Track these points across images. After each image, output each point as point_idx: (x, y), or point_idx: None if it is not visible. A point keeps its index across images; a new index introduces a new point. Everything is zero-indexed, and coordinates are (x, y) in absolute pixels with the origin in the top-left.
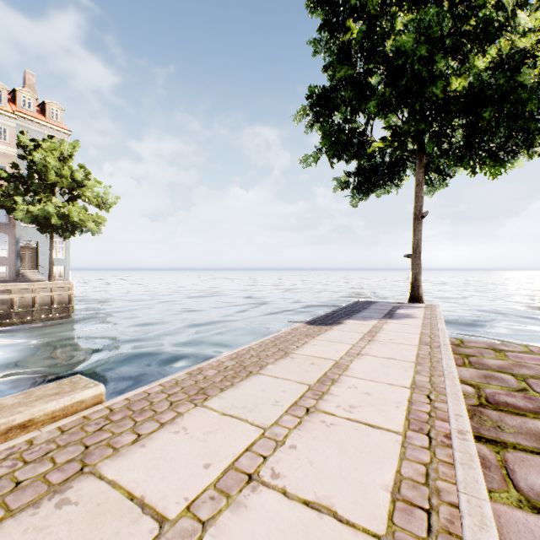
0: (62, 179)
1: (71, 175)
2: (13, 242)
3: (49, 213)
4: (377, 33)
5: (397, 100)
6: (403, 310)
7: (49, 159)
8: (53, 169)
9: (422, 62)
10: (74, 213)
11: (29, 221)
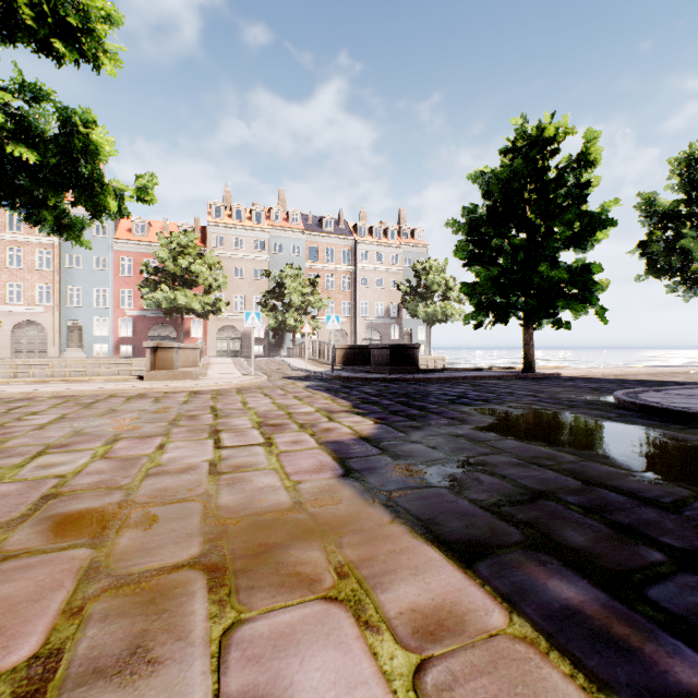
0: (439, 287)
1: (444, 283)
2: (400, 330)
3: (436, 311)
4: (684, 213)
5: (690, 259)
6: (692, 367)
7: (436, 277)
8: (437, 282)
9: (696, 250)
10: (449, 310)
11: (425, 317)
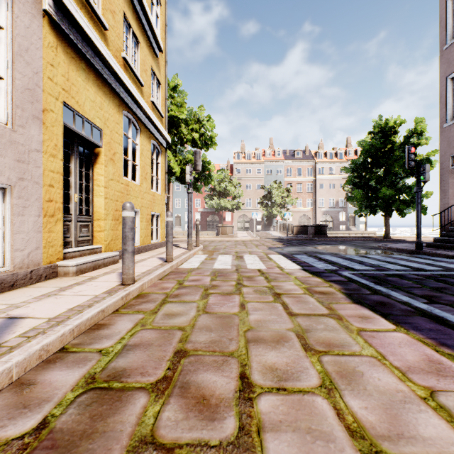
0: None
1: None
2: (346, 215)
3: None
4: None
5: None
6: None
7: None
8: None
9: None
10: None
11: None
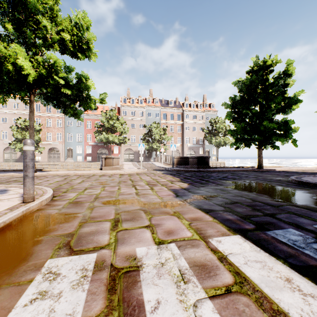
0: (222, 130)
1: (224, 128)
2: (204, 149)
3: (220, 141)
4: None
5: None
6: None
7: (220, 125)
8: (221, 128)
9: None
10: (227, 140)
11: (215, 144)
